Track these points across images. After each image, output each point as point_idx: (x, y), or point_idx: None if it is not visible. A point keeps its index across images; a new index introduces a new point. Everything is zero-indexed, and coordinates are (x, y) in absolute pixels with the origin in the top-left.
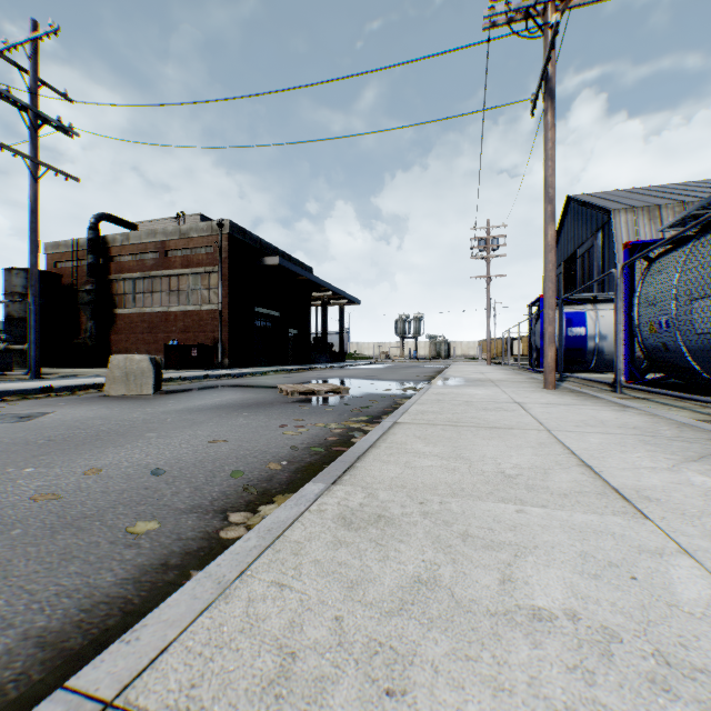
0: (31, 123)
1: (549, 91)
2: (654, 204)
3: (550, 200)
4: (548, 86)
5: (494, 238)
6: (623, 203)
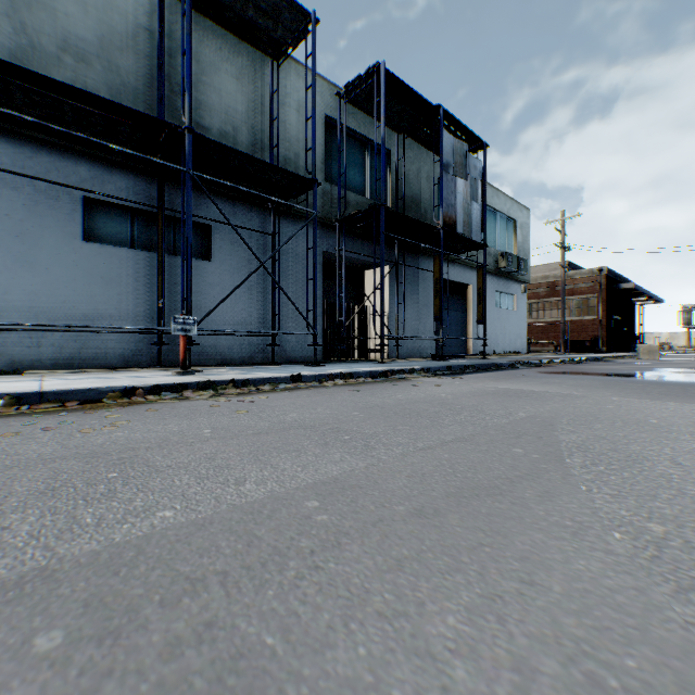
0: (562, 252)
1: None
2: None
3: None
4: None
5: None
6: None
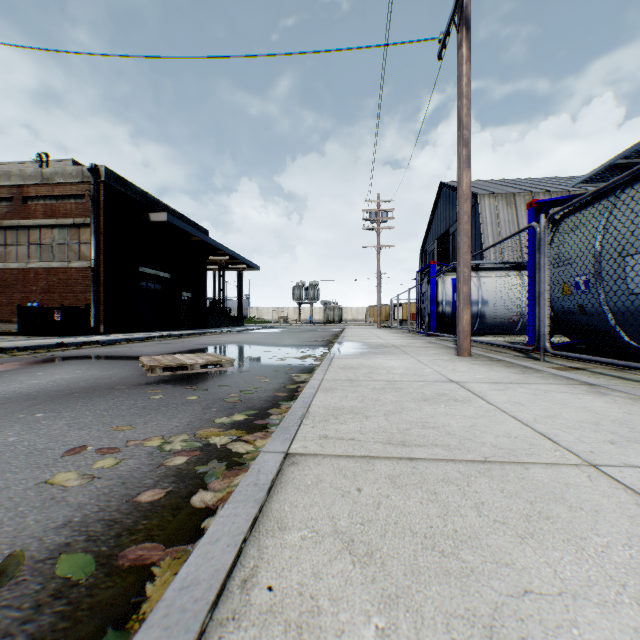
0: None
1: (465, 20)
2: (511, 192)
3: (466, 143)
4: (463, 14)
5: (384, 211)
6: (487, 190)
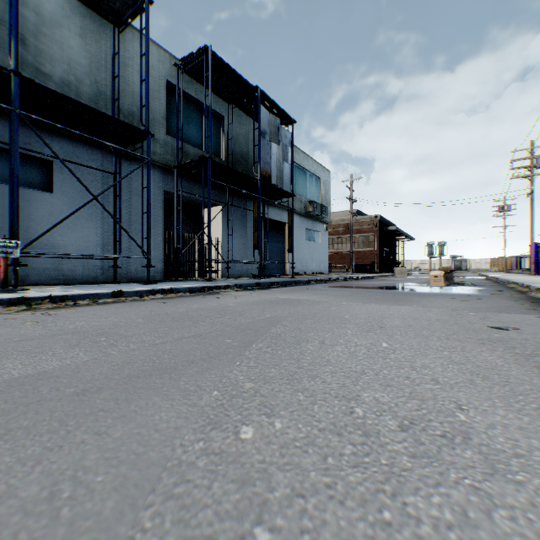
0: (351, 203)
1: (530, 198)
2: None
3: (531, 227)
4: (530, 197)
5: (507, 205)
6: None
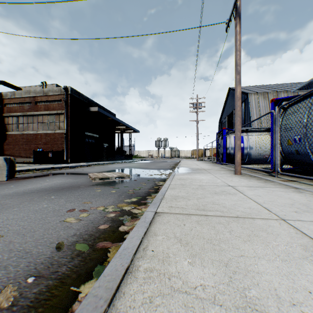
0: None
1: (238, 14)
2: (266, 92)
3: (238, 73)
4: (237, 11)
5: (200, 103)
6: (253, 91)
